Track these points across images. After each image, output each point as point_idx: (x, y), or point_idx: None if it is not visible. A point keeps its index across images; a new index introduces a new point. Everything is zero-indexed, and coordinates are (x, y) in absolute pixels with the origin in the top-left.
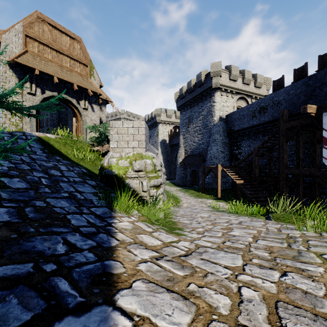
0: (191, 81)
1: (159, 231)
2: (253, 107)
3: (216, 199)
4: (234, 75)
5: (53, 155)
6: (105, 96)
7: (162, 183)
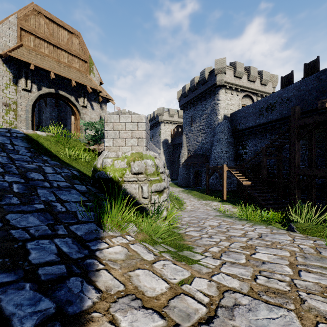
0: (195, 79)
1: (163, 259)
2: (260, 104)
3: (222, 201)
4: (239, 72)
5: (40, 154)
6: (105, 94)
7: (165, 187)
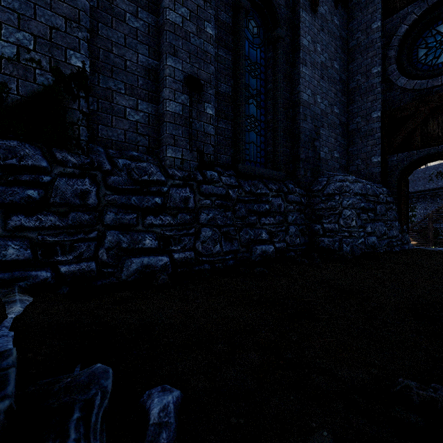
0: None
1: None
2: (430, 170)
3: None
4: None
5: None
6: None
7: None
